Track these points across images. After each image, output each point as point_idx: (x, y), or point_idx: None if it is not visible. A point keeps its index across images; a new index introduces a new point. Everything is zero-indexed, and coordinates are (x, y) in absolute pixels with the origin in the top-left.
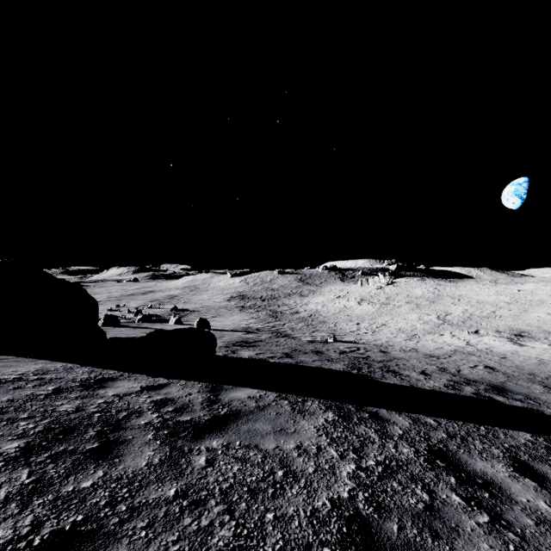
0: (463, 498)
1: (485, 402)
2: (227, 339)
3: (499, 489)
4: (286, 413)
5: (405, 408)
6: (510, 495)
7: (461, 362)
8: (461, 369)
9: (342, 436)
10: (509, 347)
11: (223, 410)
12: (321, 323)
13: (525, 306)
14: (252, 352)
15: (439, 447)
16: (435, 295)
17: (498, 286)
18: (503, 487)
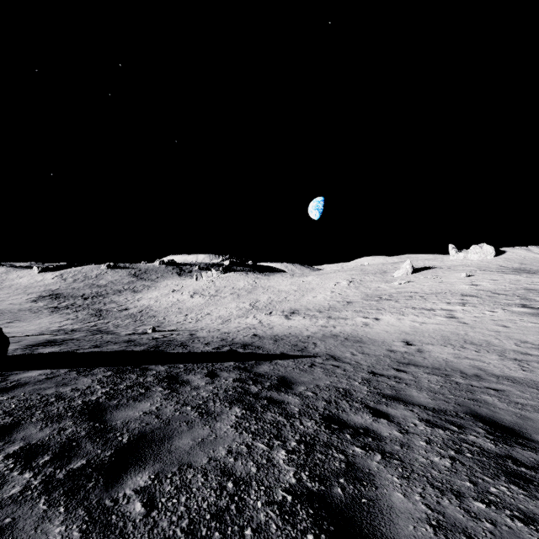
0: (164, 388)
1: (229, 353)
2: (27, 342)
3: (188, 383)
4: (72, 377)
5: (170, 362)
6: (191, 383)
7: (241, 334)
8: (236, 338)
9: (110, 380)
10: (282, 321)
11: (11, 384)
12: (151, 317)
13: (304, 293)
14: (56, 348)
15: (173, 374)
16: (252, 287)
17: (293, 278)
18: (191, 382)
